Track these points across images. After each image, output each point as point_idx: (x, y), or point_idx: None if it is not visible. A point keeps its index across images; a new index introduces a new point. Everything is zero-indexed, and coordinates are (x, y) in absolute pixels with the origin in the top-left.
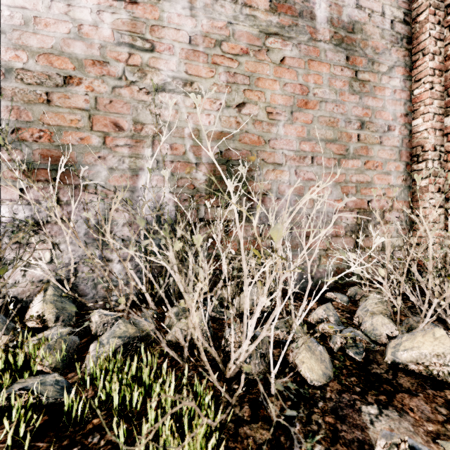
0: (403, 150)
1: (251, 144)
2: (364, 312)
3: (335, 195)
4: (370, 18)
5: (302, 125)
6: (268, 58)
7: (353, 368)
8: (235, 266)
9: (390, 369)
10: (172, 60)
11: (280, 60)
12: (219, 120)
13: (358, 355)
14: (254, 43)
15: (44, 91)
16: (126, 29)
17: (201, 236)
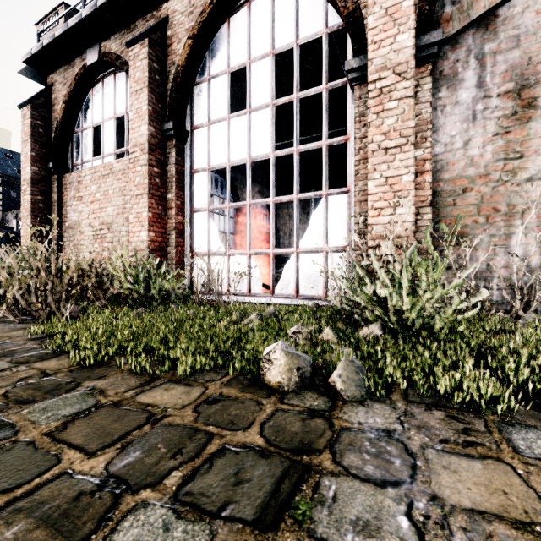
0: None
1: None
2: None
3: None
4: None
5: None
6: None
7: None
8: None
9: None
10: (538, 158)
11: None
12: None
13: None
14: None
15: (451, 199)
16: (502, 150)
17: None
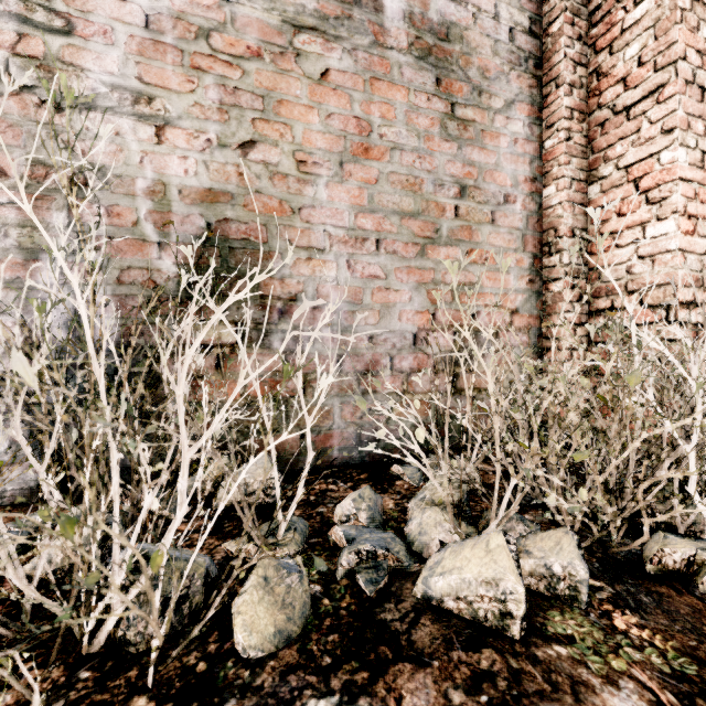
0: (528, 234)
1: (266, 213)
2: (418, 501)
3: (418, 303)
4: (476, 21)
5: (360, 186)
6: (298, 68)
7: (348, 612)
8: (147, 429)
9: (413, 610)
10: (111, 54)
11: (321, 73)
12: (204, 168)
13: (372, 585)
14: (273, 41)
15: None
16: None
17: None
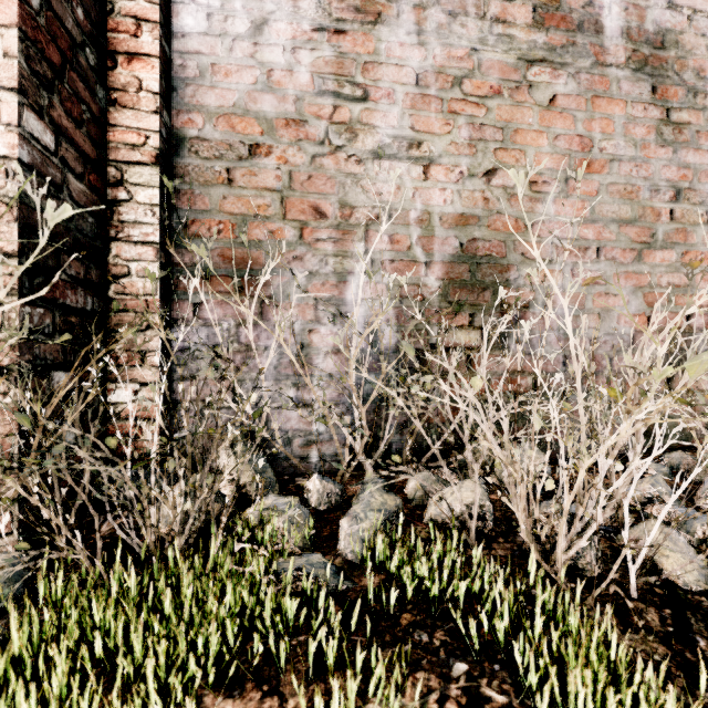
0: None
1: (505, 231)
2: None
3: (634, 306)
4: (691, 23)
5: (583, 199)
6: (530, 99)
7: None
8: (539, 414)
9: None
10: (392, 111)
11: (549, 99)
12: (458, 197)
13: None
14: (510, 78)
15: (224, 167)
16: (330, 71)
17: (671, 369)
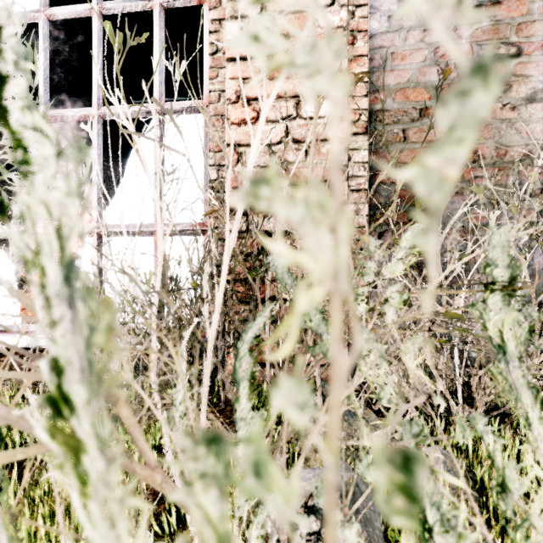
0: None
1: None
2: None
3: None
4: None
5: None
6: None
7: None
8: None
9: None
10: None
11: None
12: None
13: None
14: None
15: (400, 129)
16: (487, 37)
17: None
